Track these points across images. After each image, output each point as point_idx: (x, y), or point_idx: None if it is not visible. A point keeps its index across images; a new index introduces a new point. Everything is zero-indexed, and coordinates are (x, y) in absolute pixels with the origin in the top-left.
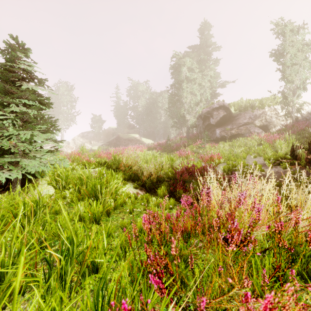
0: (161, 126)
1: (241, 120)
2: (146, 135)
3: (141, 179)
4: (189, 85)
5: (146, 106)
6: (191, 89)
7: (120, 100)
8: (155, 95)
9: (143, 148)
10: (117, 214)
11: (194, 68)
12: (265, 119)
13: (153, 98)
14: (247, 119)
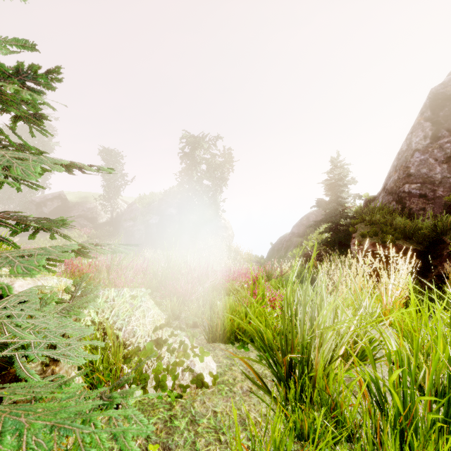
0: None
1: (74, 212)
2: None
3: None
4: None
5: None
6: None
7: None
8: None
9: None
10: None
11: None
12: (95, 212)
13: None
14: (80, 211)
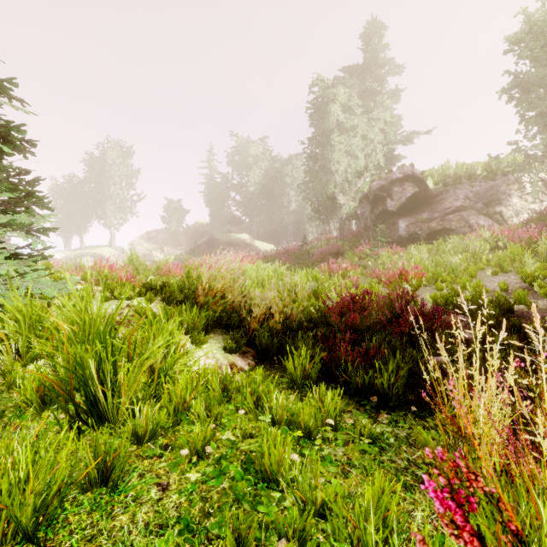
0: (289, 219)
1: (449, 202)
2: (262, 236)
3: (247, 323)
4: (344, 139)
5: (264, 183)
6: (348, 145)
7: (216, 174)
8: (279, 163)
9: (255, 258)
10: (150, 461)
11: (353, 106)
12: (496, 199)
13: (275, 169)
14: (461, 201)
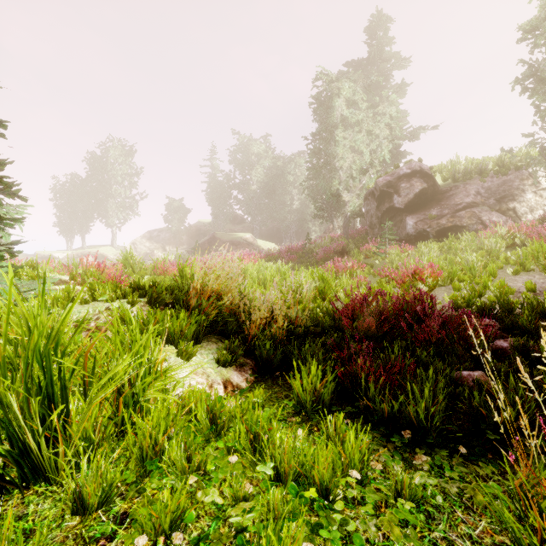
0: (292, 218)
1: (459, 198)
2: (264, 235)
3: (246, 328)
4: (348, 134)
5: (266, 181)
6: (353, 141)
7: (218, 172)
8: (281, 161)
9: (257, 257)
10: None
11: (358, 100)
12: (509, 195)
13: (278, 167)
14: (472, 197)
